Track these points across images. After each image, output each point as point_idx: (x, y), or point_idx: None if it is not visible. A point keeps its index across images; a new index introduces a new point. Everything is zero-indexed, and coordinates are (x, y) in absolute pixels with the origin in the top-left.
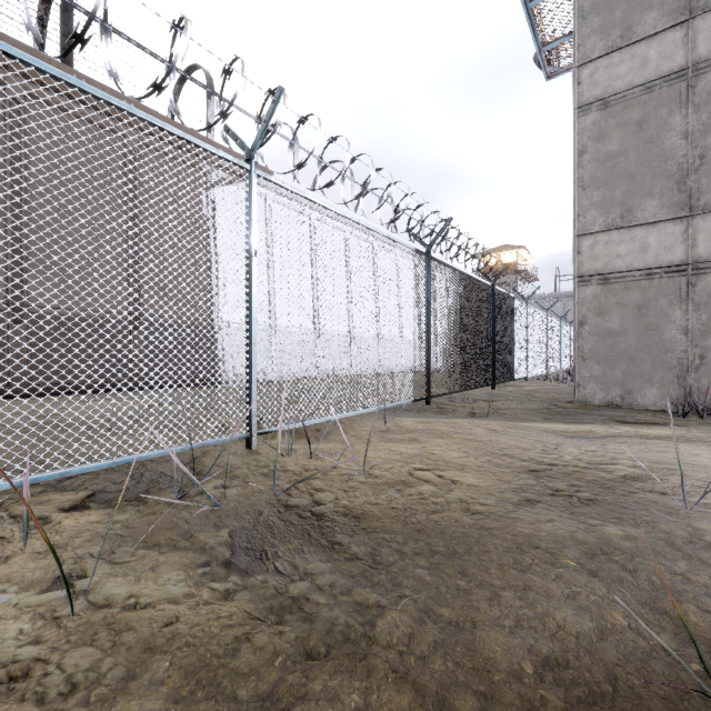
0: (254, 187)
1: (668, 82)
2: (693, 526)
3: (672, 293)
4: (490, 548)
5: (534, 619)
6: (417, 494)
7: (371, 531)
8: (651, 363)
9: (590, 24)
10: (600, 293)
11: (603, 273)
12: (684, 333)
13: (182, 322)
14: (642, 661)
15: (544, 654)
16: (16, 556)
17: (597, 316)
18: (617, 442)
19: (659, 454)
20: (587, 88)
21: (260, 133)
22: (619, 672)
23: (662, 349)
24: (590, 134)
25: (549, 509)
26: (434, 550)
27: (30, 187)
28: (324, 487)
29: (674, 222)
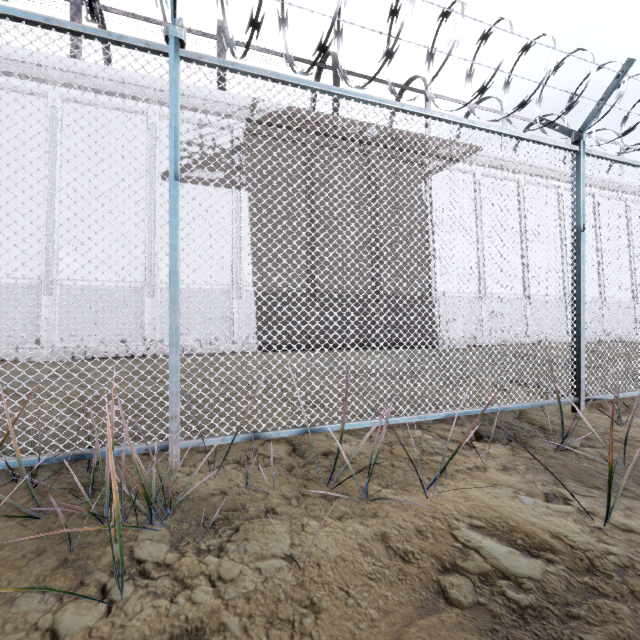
0: (582, 165)
1: None
2: None
3: None
4: None
5: None
6: None
7: None
8: None
9: None
10: None
11: None
12: None
13: (408, 294)
14: None
15: None
16: (488, 468)
17: None
18: None
19: None
20: None
21: (594, 113)
22: None
23: None
24: None
25: None
26: None
27: (317, 207)
28: None
29: None
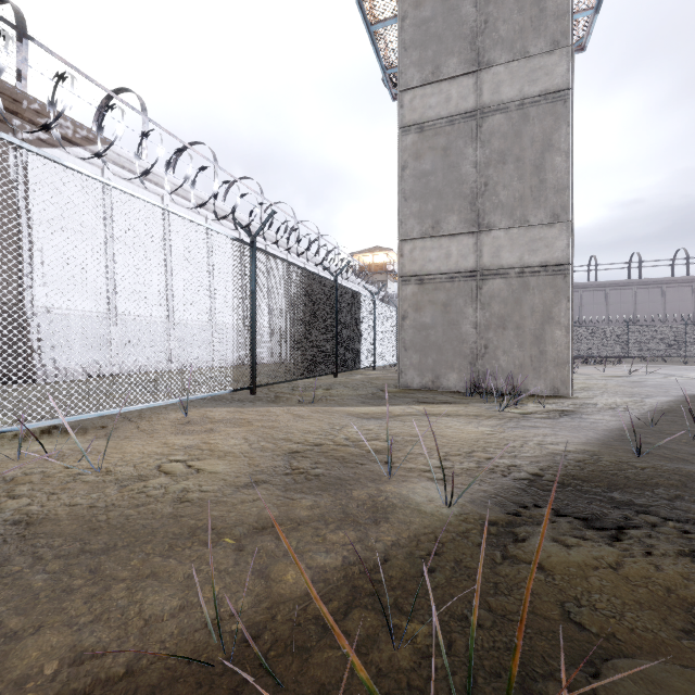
0: None
1: (464, 119)
2: (381, 489)
3: (467, 294)
4: (158, 537)
5: (119, 609)
6: (140, 488)
7: (30, 538)
8: (453, 352)
9: (410, 57)
10: (417, 292)
11: (420, 275)
12: (475, 328)
13: None
14: (196, 631)
15: (84, 648)
16: None
17: (415, 311)
18: (398, 420)
19: (420, 429)
20: (408, 111)
21: None
22: (153, 650)
23: (460, 340)
24: (410, 153)
25: (267, 488)
26: (87, 549)
27: None
28: (28, 492)
29: (468, 236)
